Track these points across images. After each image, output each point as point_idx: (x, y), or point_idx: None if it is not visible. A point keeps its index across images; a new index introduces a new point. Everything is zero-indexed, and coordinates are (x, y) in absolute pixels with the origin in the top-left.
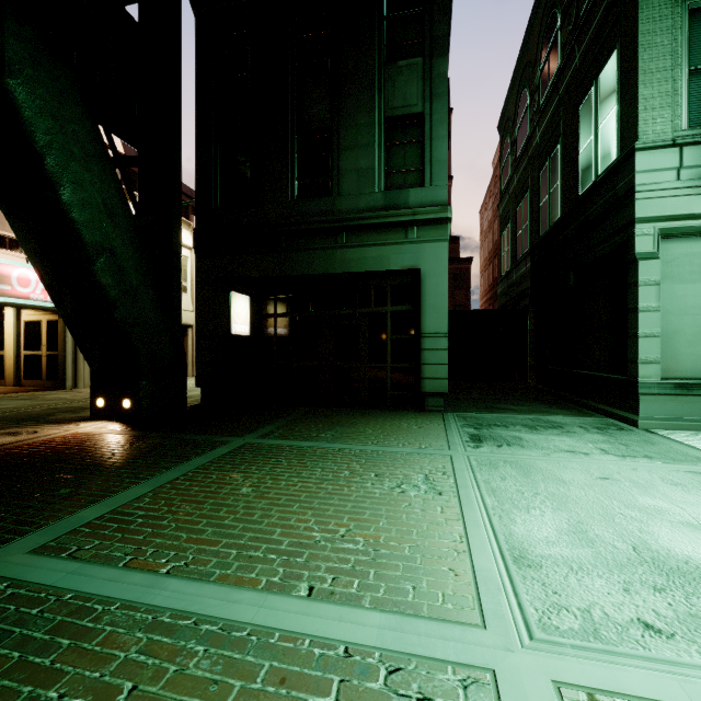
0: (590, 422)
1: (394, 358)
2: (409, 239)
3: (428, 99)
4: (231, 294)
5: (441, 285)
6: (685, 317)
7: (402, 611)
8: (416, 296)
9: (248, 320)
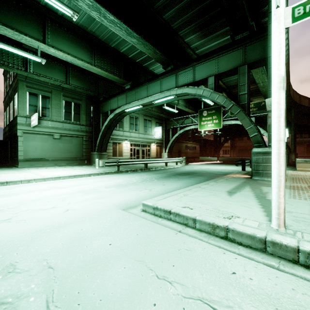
0: (10, 168)
1: None
2: None
3: None
4: None
5: None
6: (29, 147)
7: None
8: None
9: None
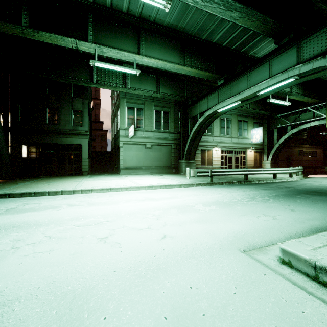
0: (114, 175)
1: (75, 164)
2: (79, 137)
3: (83, 108)
4: (22, 145)
5: (86, 148)
6: (127, 157)
7: (74, 181)
8: (81, 150)
9: (26, 153)
